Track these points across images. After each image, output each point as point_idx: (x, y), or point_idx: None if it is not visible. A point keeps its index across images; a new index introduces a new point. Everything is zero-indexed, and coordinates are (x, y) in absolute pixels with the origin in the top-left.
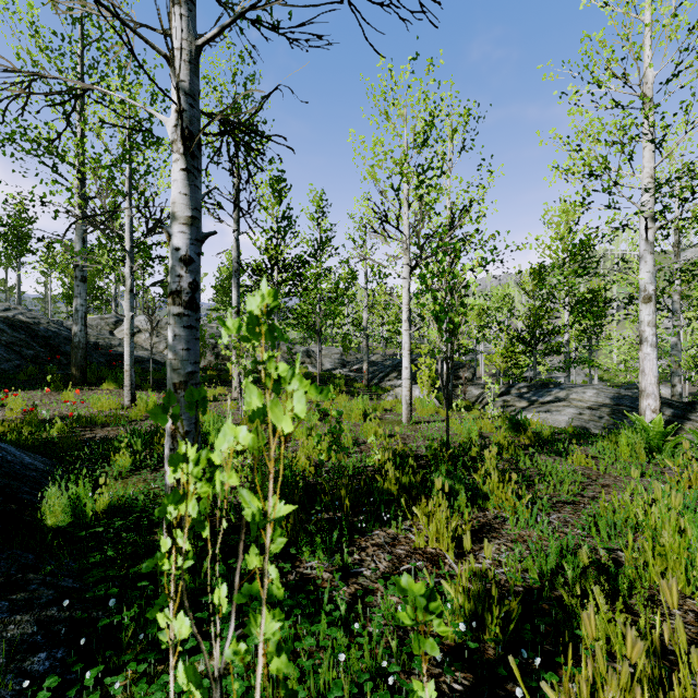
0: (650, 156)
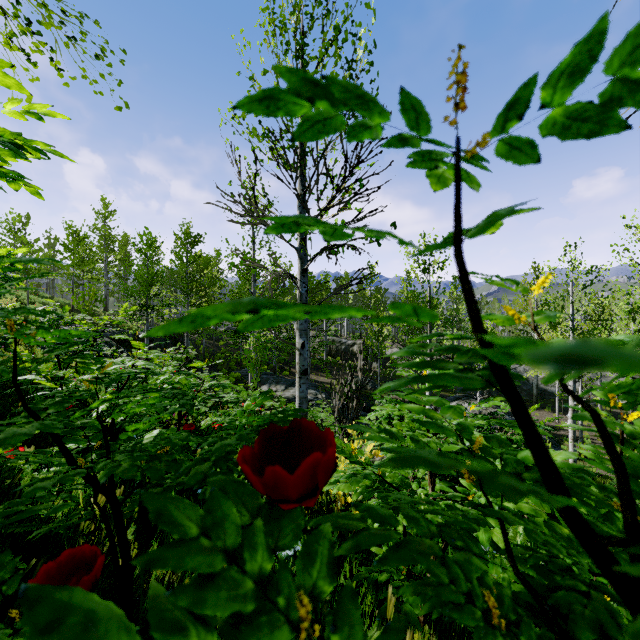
0: None
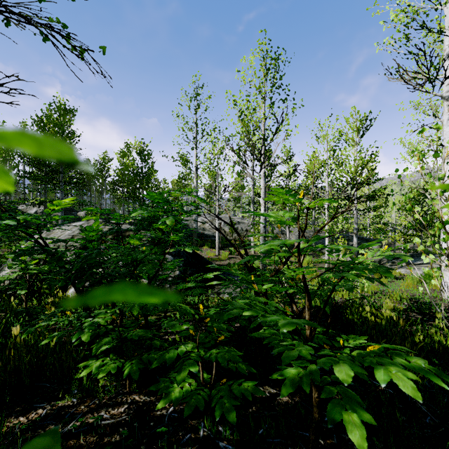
0: None
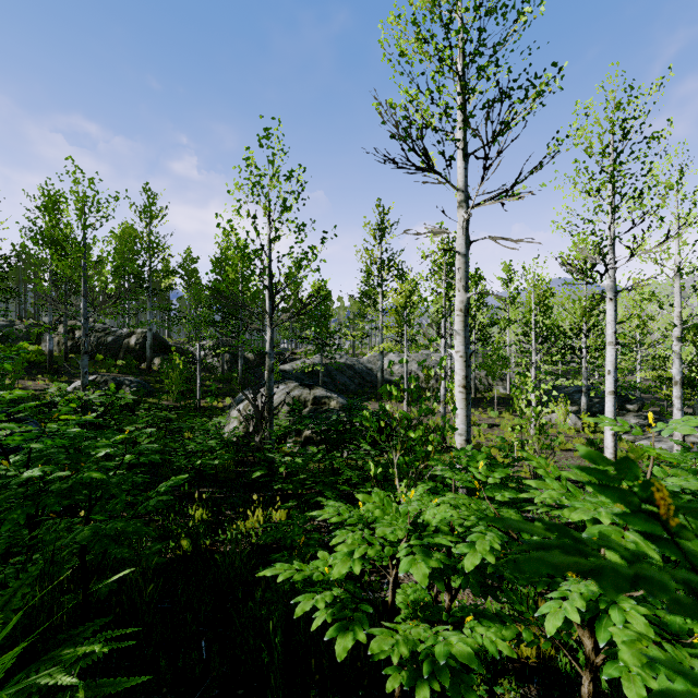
0: (677, 305)
